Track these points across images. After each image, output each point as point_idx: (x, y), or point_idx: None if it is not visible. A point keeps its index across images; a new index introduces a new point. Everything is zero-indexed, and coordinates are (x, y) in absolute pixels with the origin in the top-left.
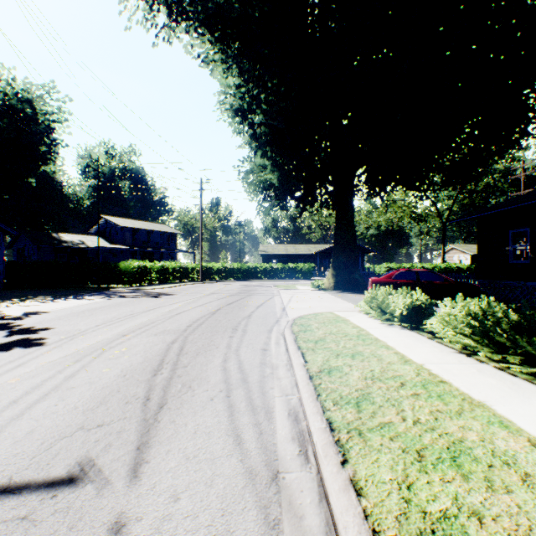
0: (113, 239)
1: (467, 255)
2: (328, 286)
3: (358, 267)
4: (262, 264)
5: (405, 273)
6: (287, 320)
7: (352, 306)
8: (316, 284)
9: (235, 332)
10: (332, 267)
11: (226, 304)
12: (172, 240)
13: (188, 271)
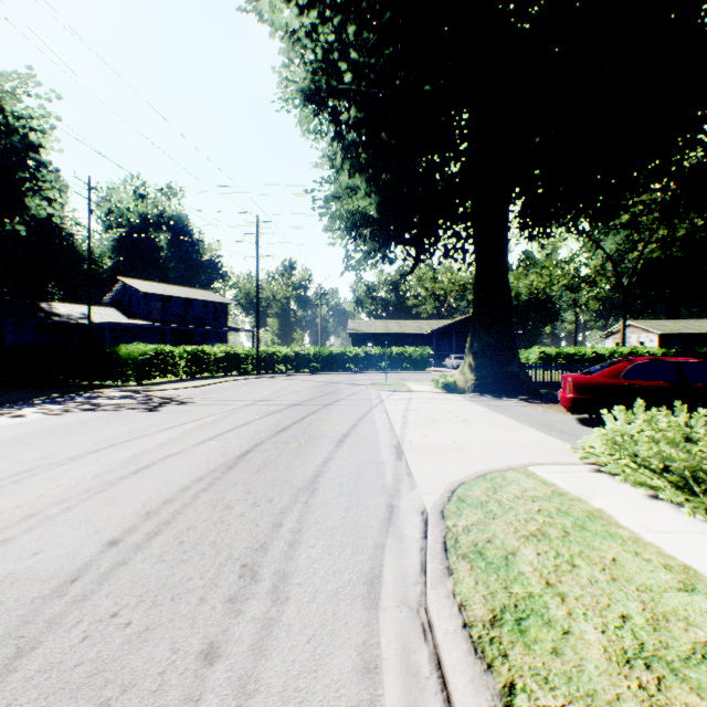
0: (133, 312)
1: (653, 335)
2: (464, 386)
3: (516, 353)
4: (352, 348)
5: (650, 366)
6: (418, 505)
7: (544, 438)
8: (443, 382)
9: (244, 595)
10: (469, 353)
11: (274, 431)
12: (221, 314)
13: (239, 359)
